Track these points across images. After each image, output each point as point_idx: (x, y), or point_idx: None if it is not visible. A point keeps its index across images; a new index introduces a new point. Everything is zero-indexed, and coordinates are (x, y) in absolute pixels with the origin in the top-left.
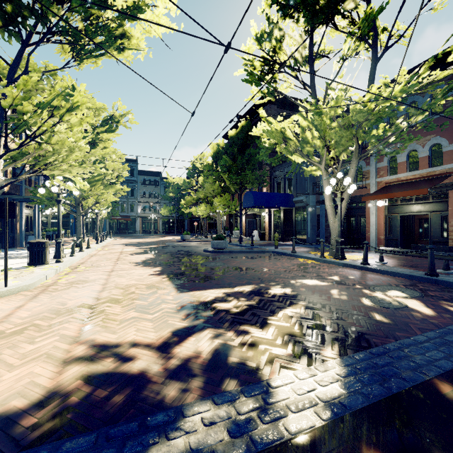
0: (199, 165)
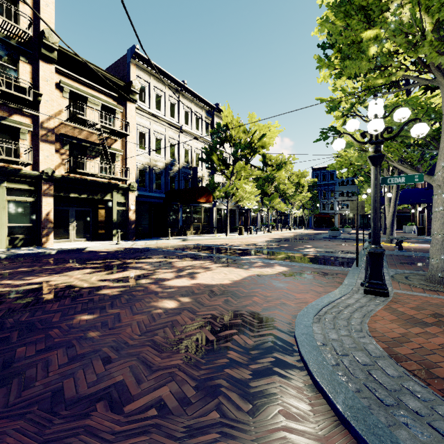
0: None
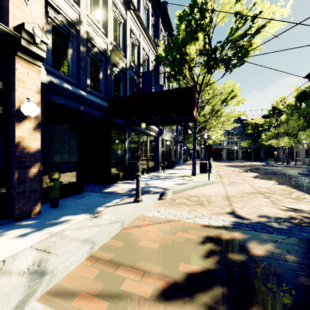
0: (281, 106)
